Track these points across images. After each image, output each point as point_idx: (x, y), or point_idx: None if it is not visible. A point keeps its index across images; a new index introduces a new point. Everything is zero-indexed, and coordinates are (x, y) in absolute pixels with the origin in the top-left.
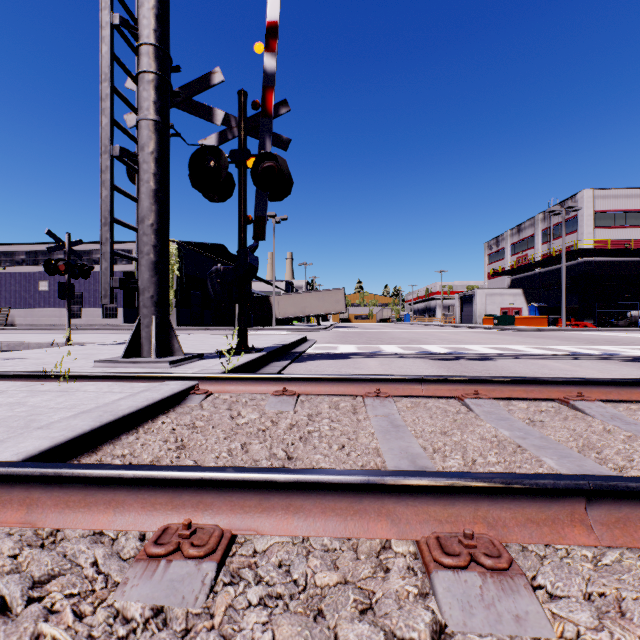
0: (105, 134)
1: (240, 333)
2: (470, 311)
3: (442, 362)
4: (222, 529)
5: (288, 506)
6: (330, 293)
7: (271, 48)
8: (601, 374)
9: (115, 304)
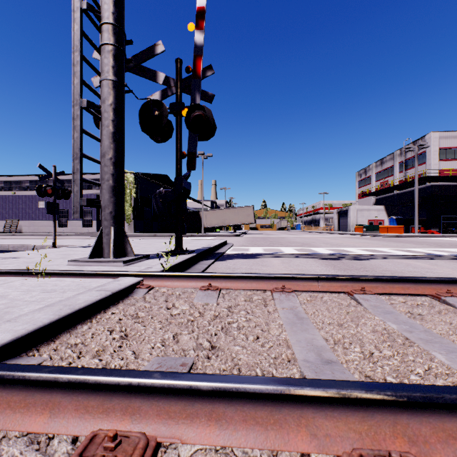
0: (76, 91)
1: (177, 239)
2: (345, 222)
3: (328, 261)
4: (147, 438)
5: (211, 413)
6: (243, 209)
7: (200, 27)
8: (455, 272)
9: (91, 217)
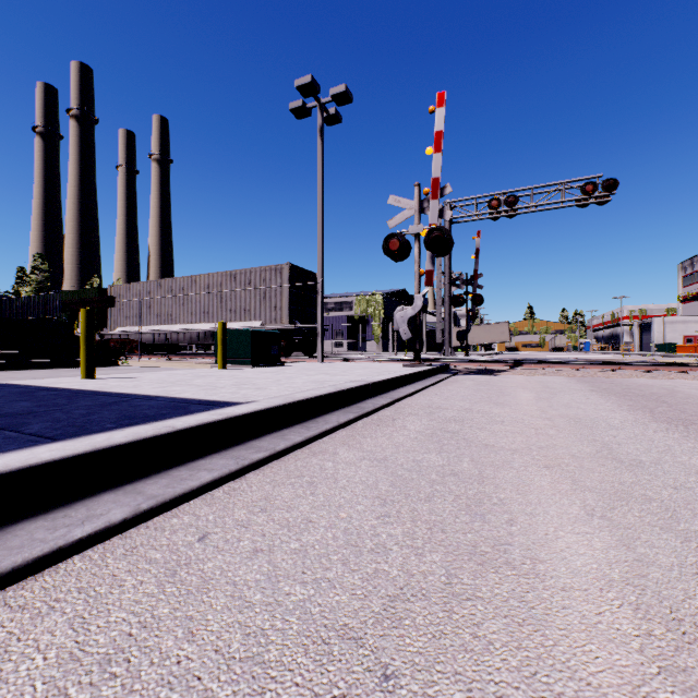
0: (438, 301)
1: (466, 351)
2: (649, 339)
3: None
4: None
5: None
6: (495, 326)
7: (477, 257)
8: None
9: (341, 337)
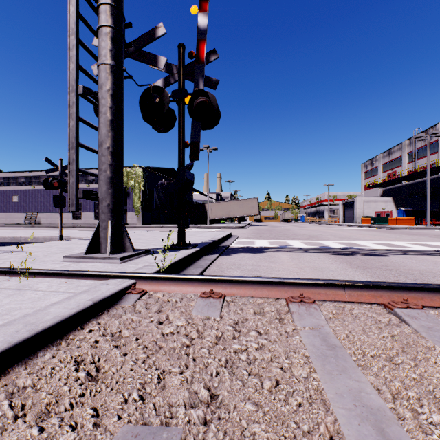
0: (72, 77)
1: (179, 233)
2: (351, 214)
3: (342, 257)
4: None
5: None
6: (247, 201)
7: (203, 9)
8: None
9: None
